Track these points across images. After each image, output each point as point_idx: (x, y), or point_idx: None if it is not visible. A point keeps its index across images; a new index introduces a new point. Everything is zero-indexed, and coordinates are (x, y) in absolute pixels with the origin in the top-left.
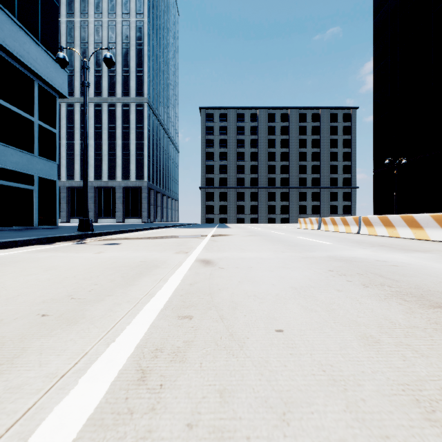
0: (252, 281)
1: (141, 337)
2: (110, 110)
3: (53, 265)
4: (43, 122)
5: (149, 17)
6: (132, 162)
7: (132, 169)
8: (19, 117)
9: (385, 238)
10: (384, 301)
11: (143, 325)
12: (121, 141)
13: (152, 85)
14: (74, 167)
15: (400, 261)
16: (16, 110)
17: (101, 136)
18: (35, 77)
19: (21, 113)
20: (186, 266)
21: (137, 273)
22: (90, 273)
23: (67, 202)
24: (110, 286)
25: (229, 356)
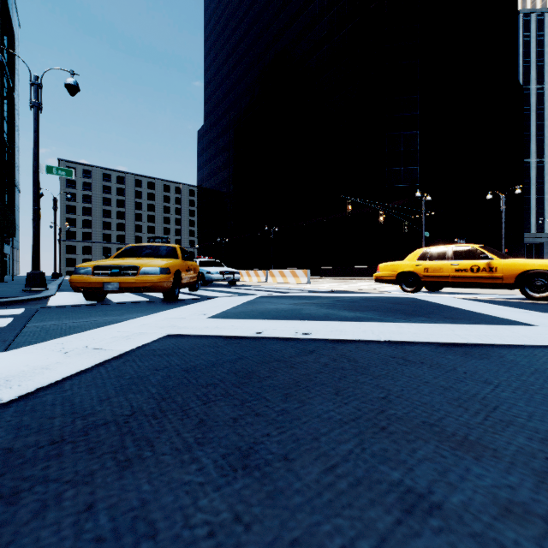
0: None
1: None
2: None
3: None
4: None
5: None
6: None
7: None
8: None
9: None
10: None
11: None
12: None
13: None
14: None
15: None
16: None
17: None
18: None
19: None
20: None
21: None
22: None
23: None
24: None
25: None
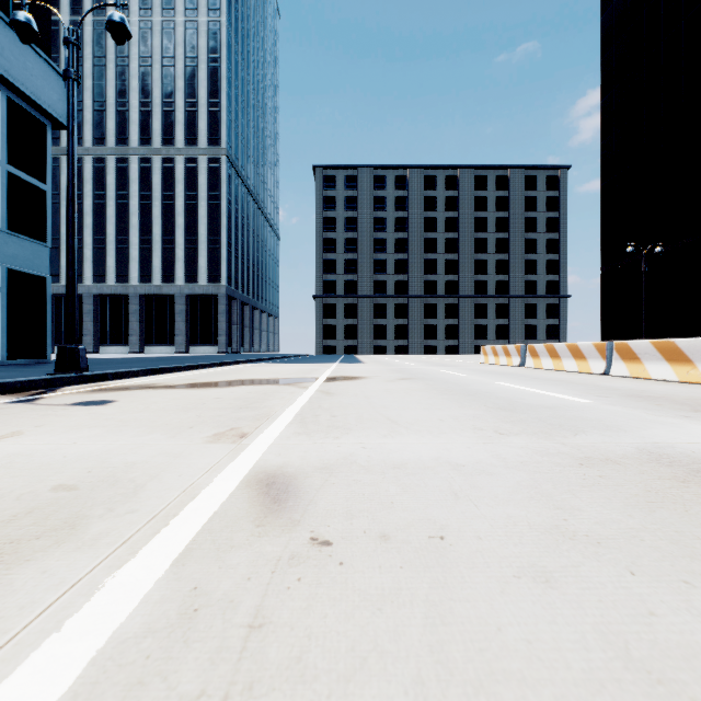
0: None
1: None
2: (166, 169)
3: None
4: (18, 169)
5: (230, 16)
6: (201, 254)
7: (201, 265)
8: None
9: (678, 386)
10: None
11: None
12: (184, 220)
13: (235, 127)
14: (106, 262)
15: None
16: None
17: (150, 211)
18: (1, 85)
19: None
20: (180, 532)
21: None
22: None
23: (94, 319)
24: None
25: None
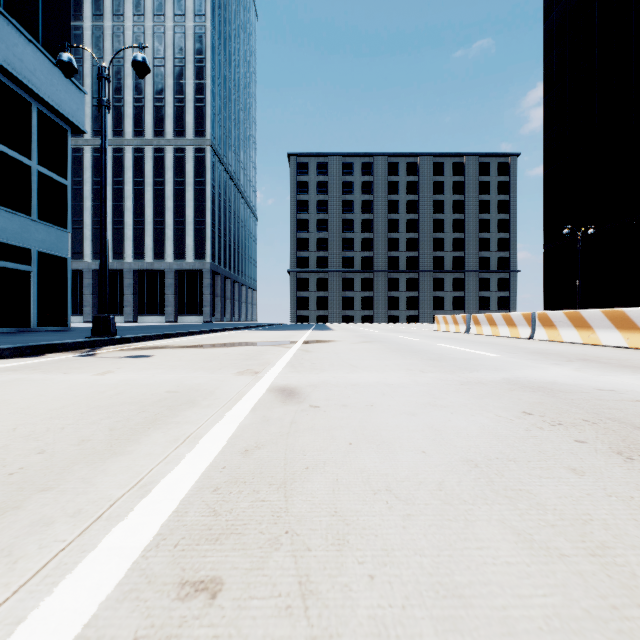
0: (377, 442)
1: None
2: (157, 158)
3: None
4: (46, 168)
5: (214, 21)
6: (188, 234)
7: (188, 244)
8: (7, 158)
9: (578, 346)
10: None
11: (54, 639)
12: (173, 203)
13: (218, 120)
14: None
15: None
16: (1, 149)
17: (143, 195)
18: (33, 99)
19: (9, 153)
20: (247, 404)
21: (147, 419)
22: (54, 419)
23: (93, 291)
24: (69, 457)
25: None
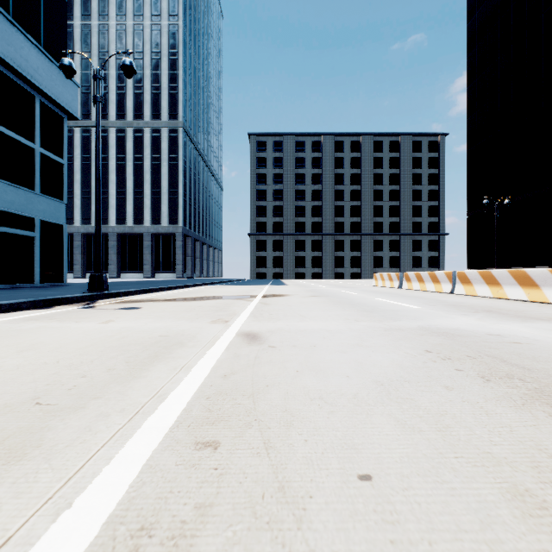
0: (316, 370)
1: (122, 495)
2: (136, 137)
3: (35, 342)
4: (46, 150)
5: (185, 20)
6: (163, 202)
7: (163, 211)
8: (15, 143)
9: (488, 300)
10: (523, 409)
11: (133, 465)
12: (150, 176)
13: (189, 105)
14: (91, 208)
15: (522, 335)
16: (10, 134)
17: (124, 169)
18: (36, 92)
19: (17, 138)
20: (222, 344)
21: (151, 355)
22: (83, 355)
23: (82, 252)
24: (104, 379)
25: (276, 549)
